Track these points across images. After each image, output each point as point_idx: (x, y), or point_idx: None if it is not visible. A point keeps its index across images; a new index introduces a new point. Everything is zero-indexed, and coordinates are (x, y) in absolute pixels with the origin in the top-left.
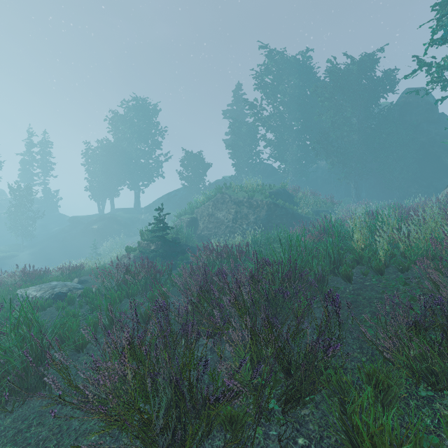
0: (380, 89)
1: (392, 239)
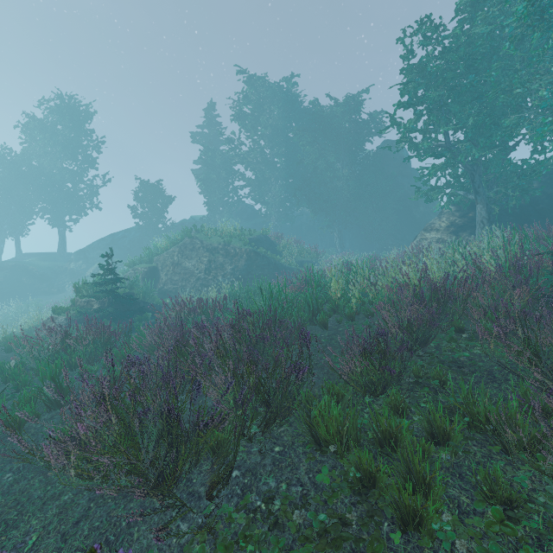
0: (362, 136)
1: (364, 288)
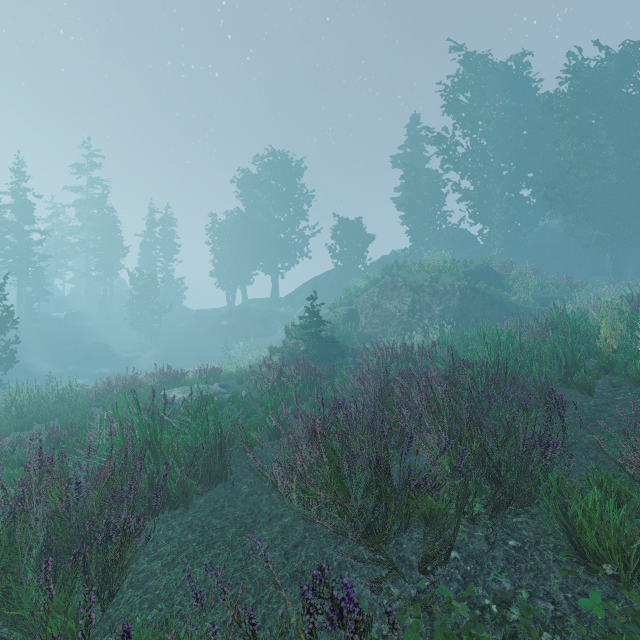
0: None
1: None
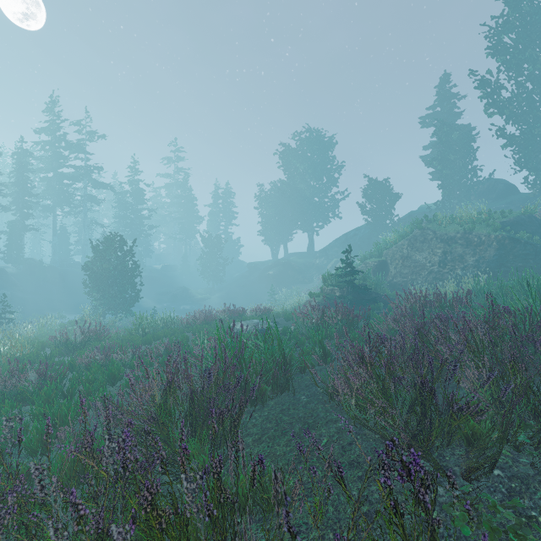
0: None
1: None
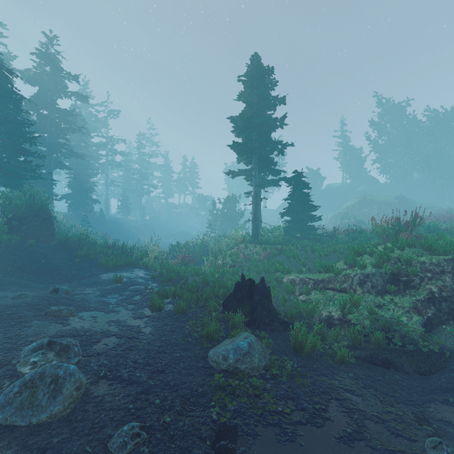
0: None
1: None
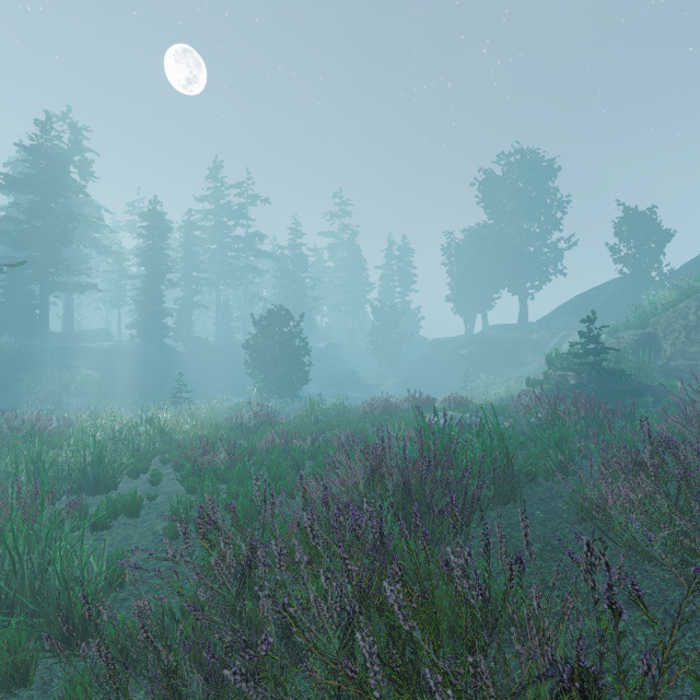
0: None
1: None
